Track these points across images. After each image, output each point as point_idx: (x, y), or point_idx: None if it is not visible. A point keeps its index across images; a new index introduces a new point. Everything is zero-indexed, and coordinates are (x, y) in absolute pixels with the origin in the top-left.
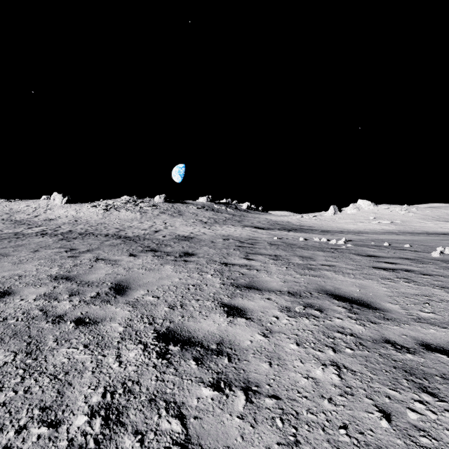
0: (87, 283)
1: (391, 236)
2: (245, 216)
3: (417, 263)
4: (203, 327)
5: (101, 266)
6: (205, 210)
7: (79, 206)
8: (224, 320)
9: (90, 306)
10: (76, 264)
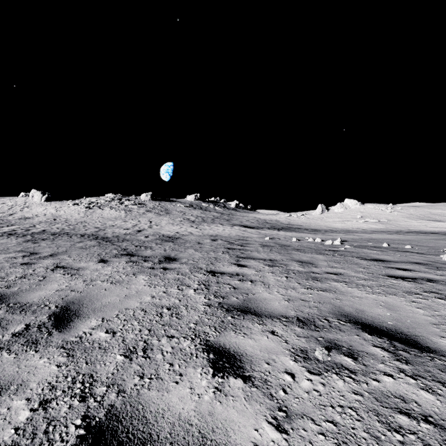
0: (22, 307)
1: (382, 235)
2: (234, 215)
3: (434, 269)
4: (172, 404)
5: (56, 277)
6: (193, 209)
7: (60, 204)
8: (208, 384)
9: (1, 354)
10: (25, 274)
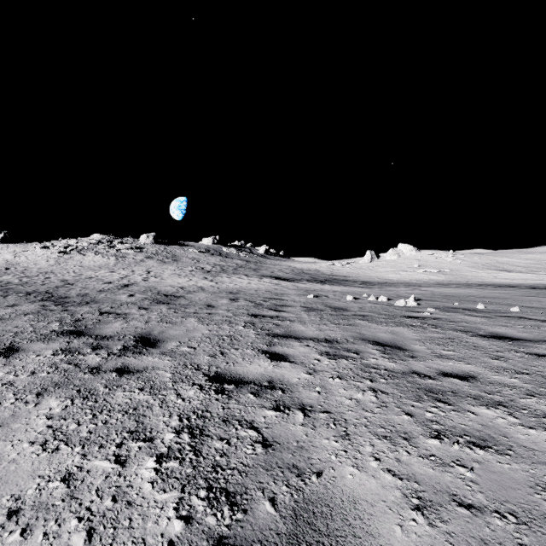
0: None
1: (454, 289)
2: (263, 263)
3: None
4: None
5: None
6: (210, 255)
7: (22, 247)
8: None
9: None
10: None
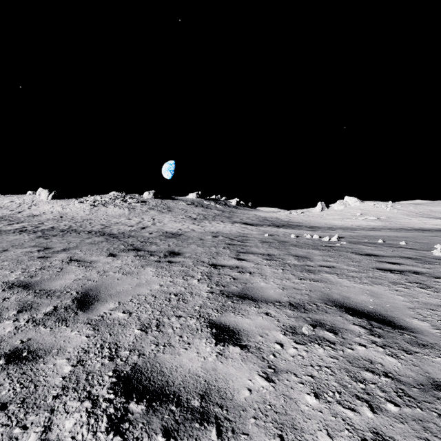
0: (47, 293)
1: (380, 232)
2: (235, 212)
3: (422, 263)
4: (183, 363)
5: (72, 269)
6: (194, 206)
7: (66, 202)
8: (211, 350)
9: (39, 328)
10: (43, 266)
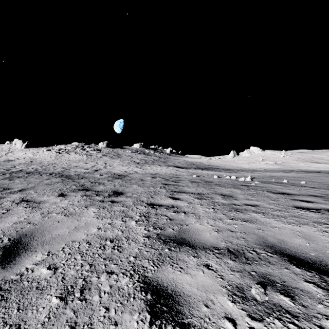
0: None
1: (279, 173)
2: (169, 158)
3: None
4: None
5: (18, 210)
6: (138, 154)
7: (36, 150)
8: None
9: None
10: None
